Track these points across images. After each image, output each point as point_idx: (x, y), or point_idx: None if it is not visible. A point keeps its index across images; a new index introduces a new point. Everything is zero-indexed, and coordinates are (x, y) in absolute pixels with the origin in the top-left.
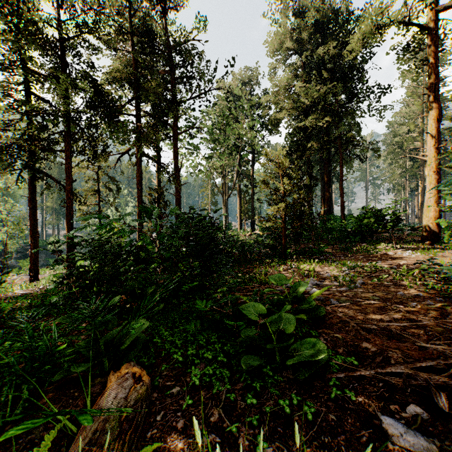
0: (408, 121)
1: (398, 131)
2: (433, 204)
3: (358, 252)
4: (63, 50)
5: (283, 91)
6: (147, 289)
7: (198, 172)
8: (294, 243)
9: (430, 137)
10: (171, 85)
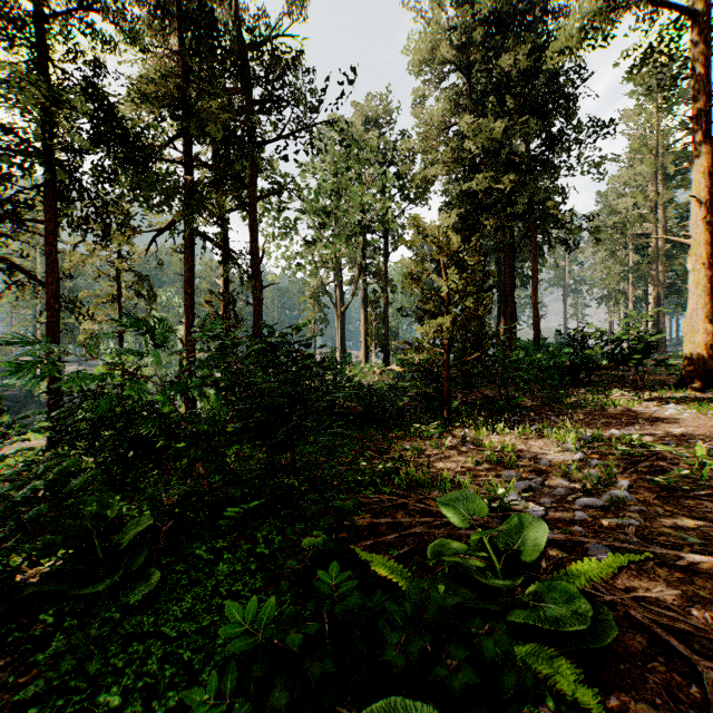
0: (632, 190)
1: (618, 206)
2: (702, 320)
3: (578, 407)
4: (40, 36)
5: (437, 132)
6: (127, 525)
7: (295, 268)
8: (462, 389)
9: (696, 203)
10: (245, 114)
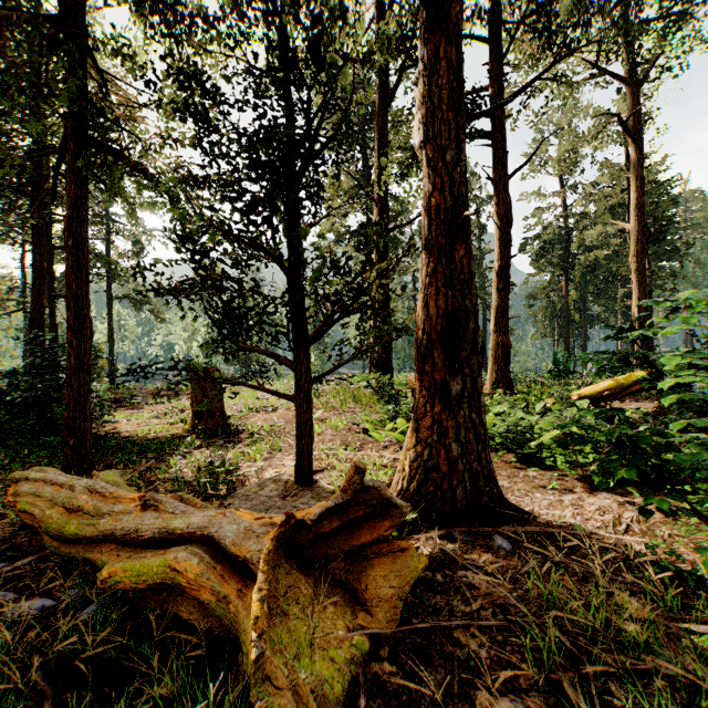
0: None
1: None
2: None
3: None
4: None
5: None
6: None
7: None
8: None
9: None
10: None
